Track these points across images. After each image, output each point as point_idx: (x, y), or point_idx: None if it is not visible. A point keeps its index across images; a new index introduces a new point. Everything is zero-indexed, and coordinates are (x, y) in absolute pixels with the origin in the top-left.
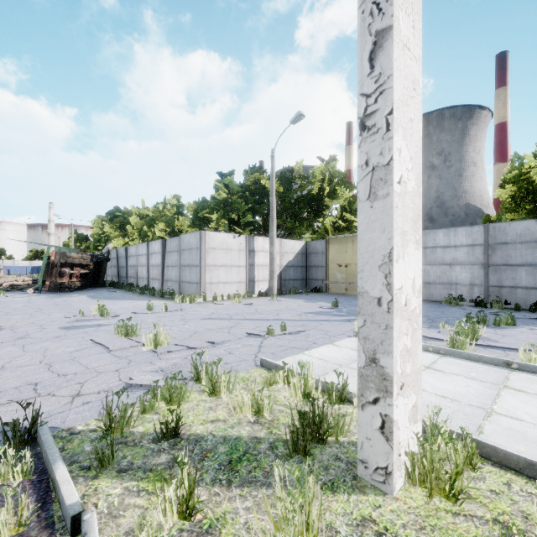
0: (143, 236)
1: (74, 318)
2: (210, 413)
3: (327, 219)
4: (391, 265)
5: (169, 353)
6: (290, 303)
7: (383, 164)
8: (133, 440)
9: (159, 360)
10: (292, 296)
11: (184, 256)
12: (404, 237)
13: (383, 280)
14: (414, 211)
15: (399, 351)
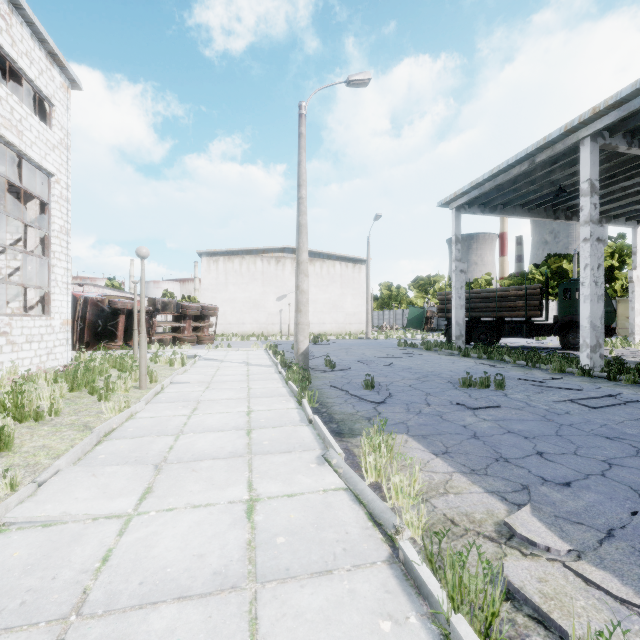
0: None
1: None
2: None
3: None
4: (634, 319)
5: None
6: None
7: (633, 307)
8: None
9: None
10: None
11: None
12: (637, 316)
13: (633, 321)
14: (639, 312)
15: (636, 330)
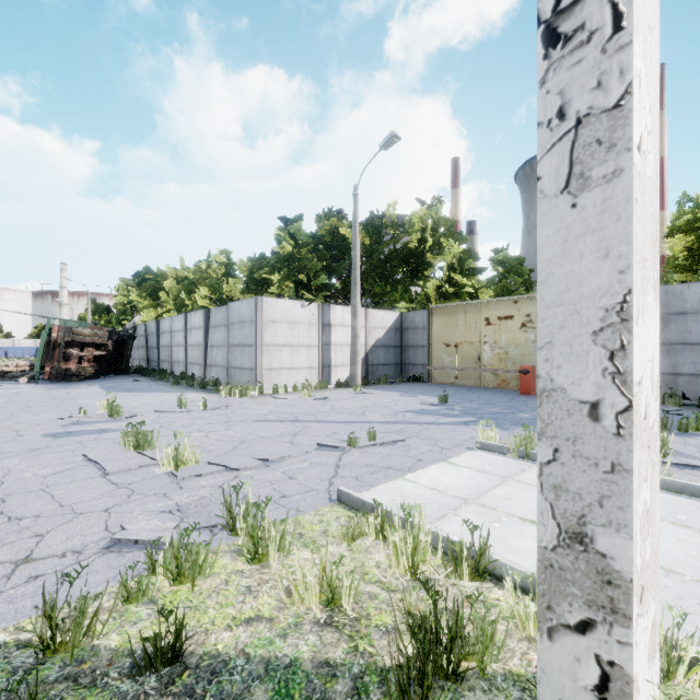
0: (179, 305)
1: (70, 419)
2: (246, 601)
3: (429, 283)
4: (626, 330)
5: (196, 478)
6: (380, 397)
7: (606, 108)
8: (93, 669)
9: (178, 490)
10: (382, 387)
11: (233, 332)
12: (643, 272)
13: (603, 364)
14: (652, 222)
15: (639, 521)
